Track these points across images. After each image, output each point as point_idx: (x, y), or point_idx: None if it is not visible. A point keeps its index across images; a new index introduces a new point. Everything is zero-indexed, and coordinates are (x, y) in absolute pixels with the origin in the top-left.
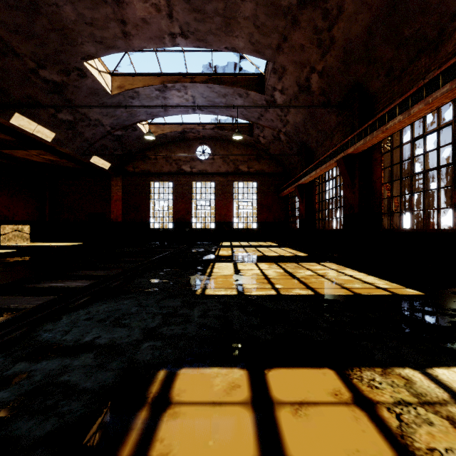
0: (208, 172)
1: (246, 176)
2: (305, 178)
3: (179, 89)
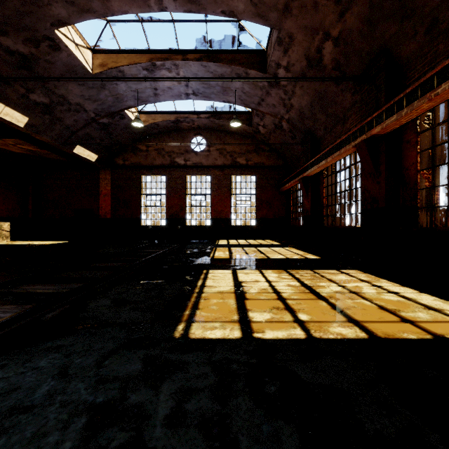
0: (203, 164)
1: (244, 169)
2: (312, 169)
3: (169, 68)
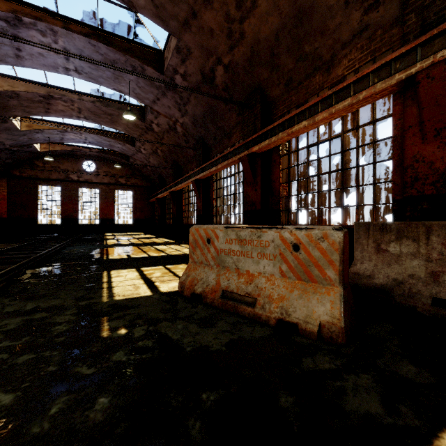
0: (93, 181)
1: (124, 186)
2: (159, 195)
3: (76, 133)
